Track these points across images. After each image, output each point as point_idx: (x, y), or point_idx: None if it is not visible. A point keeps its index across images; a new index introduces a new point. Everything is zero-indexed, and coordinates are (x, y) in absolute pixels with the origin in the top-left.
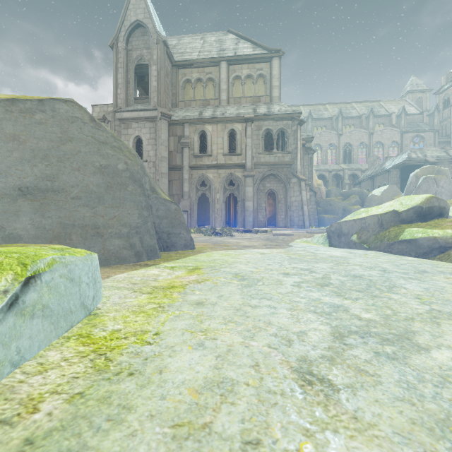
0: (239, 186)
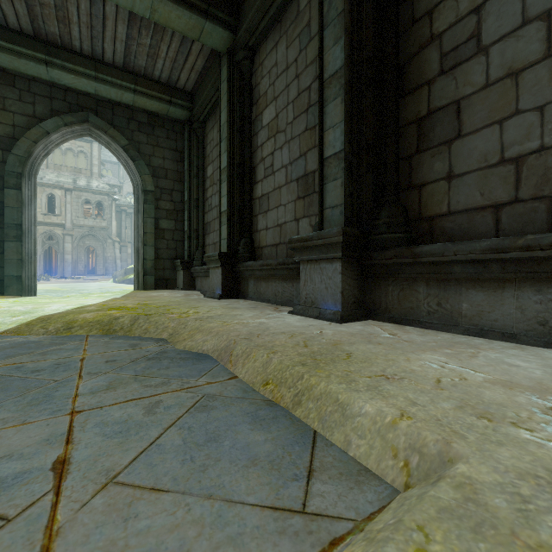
0: (59, 241)
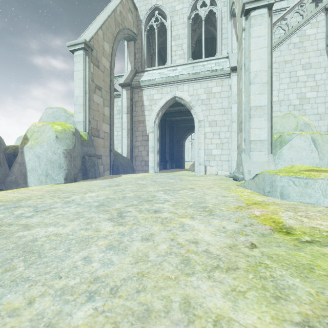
0: None
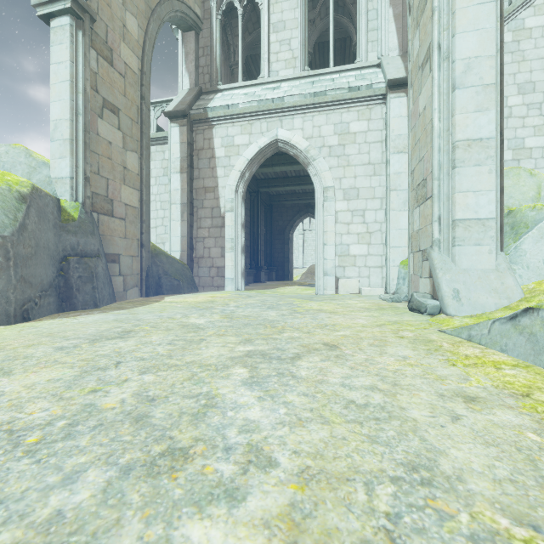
0: None
